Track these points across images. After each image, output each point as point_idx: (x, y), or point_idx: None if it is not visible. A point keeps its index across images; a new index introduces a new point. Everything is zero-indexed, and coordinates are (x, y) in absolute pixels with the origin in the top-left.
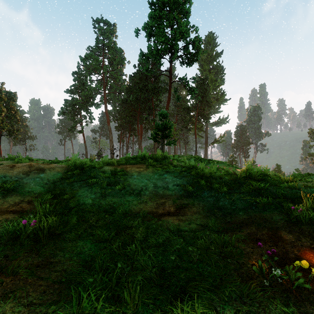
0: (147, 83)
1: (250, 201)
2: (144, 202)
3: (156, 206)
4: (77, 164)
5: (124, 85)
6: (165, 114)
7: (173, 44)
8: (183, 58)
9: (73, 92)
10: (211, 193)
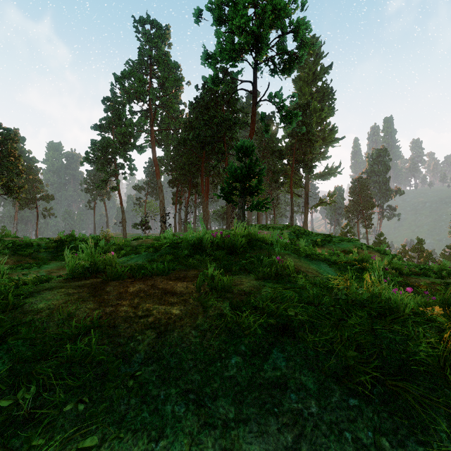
0: (217, 113)
1: None
2: None
3: None
4: None
5: (181, 118)
6: (249, 146)
7: (260, 33)
8: (275, 63)
9: (105, 129)
10: None
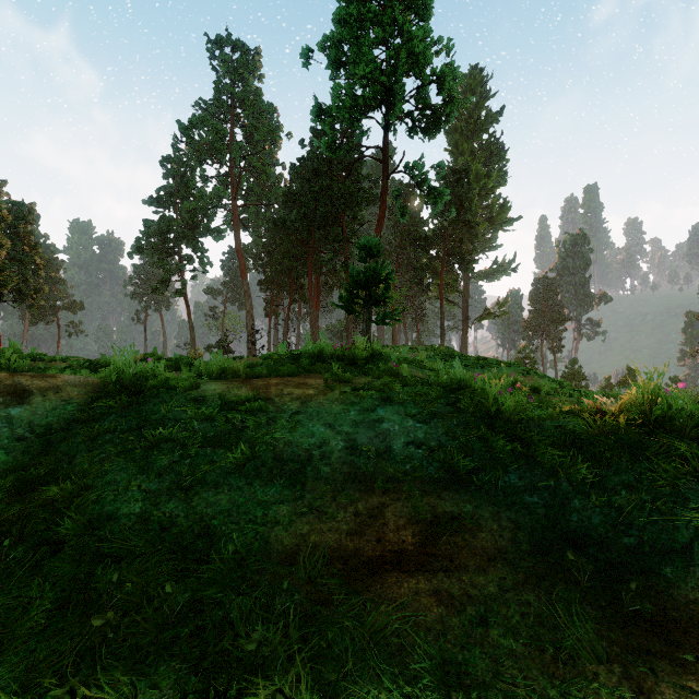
0: (332, 182)
1: (698, 525)
2: (316, 508)
3: (354, 524)
4: (126, 376)
5: (279, 188)
6: (374, 245)
7: (392, 83)
8: (414, 119)
9: (164, 203)
10: (531, 476)
